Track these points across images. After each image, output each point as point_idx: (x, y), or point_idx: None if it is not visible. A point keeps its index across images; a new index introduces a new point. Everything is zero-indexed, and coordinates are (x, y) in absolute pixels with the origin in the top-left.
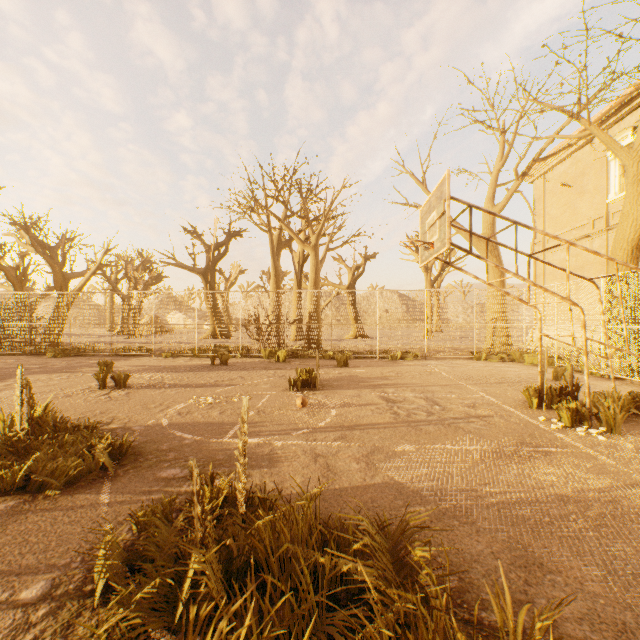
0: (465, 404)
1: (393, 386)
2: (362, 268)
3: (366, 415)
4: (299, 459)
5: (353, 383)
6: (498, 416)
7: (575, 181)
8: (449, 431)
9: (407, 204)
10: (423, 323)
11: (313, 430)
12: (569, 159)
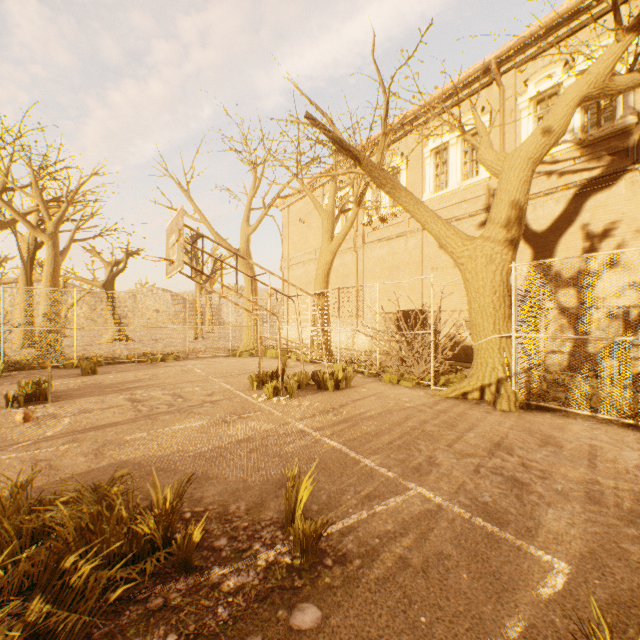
0: (206, 394)
1: (145, 387)
2: (124, 264)
3: (107, 417)
4: (15, 468)
5: (99, 390)
6: (227, 399)
7: (307, 218)
8: (183, 416)
9: (172, 208)
10: (185, 326)
11: (37, 441)
12: (303, 200)
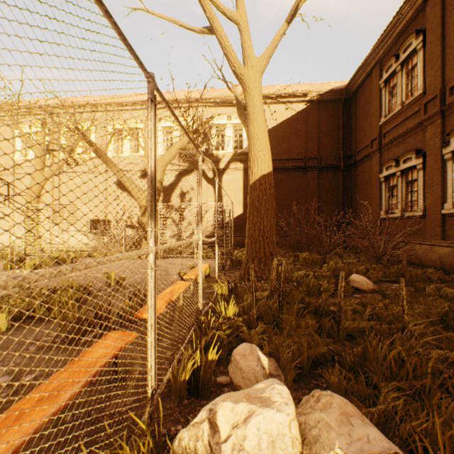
0: None
1: None
2: None
3: None
4: None
5: None
6: None
7: None
8: None
9: None
10: None
11: None
12: None
